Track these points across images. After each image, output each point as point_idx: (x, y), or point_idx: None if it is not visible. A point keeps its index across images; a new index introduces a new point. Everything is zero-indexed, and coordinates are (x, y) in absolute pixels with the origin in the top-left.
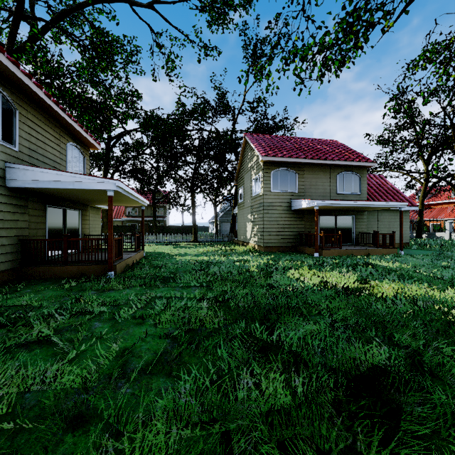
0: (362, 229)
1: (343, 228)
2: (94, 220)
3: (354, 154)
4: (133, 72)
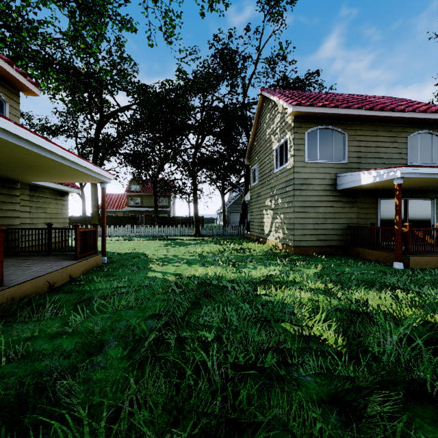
0: None
1: (416, 218)
2: (55, 208)
3: (431, 106)
4: (121, 27)
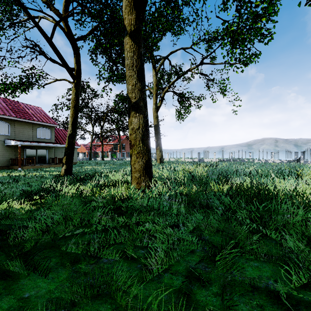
0: (52, 156)
1: (41, 156)
2: None
3: (48, 119)
4: None
